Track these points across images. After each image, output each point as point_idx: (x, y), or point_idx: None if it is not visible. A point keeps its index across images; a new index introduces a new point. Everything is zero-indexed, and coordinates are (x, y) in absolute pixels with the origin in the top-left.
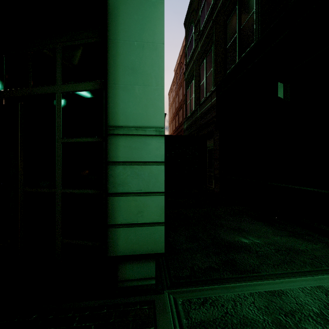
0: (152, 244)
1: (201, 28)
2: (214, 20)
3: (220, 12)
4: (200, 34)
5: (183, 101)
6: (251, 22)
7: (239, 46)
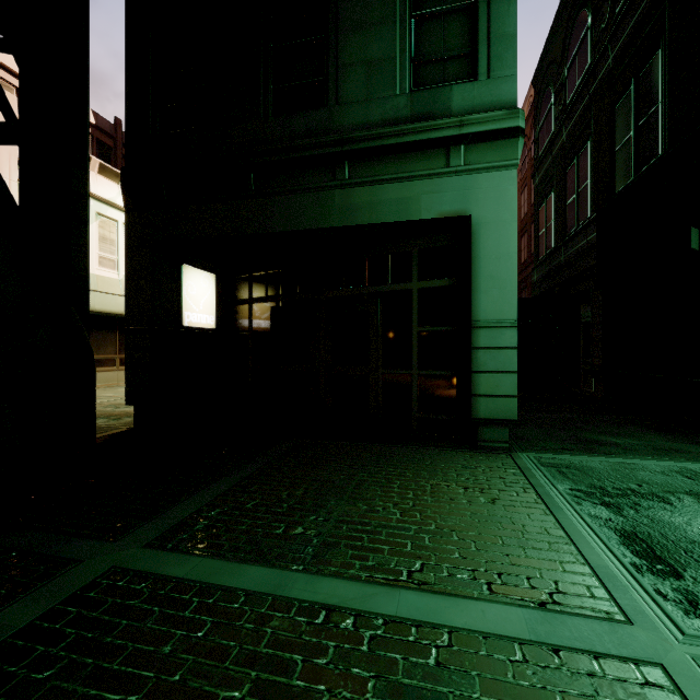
0: (507, 412)
1: (568, 100)
2: (592, 95)
3: (603, 86)
4: (566, 113)
5: (531, 216)
6: (654, 122)
7: (635, 154)
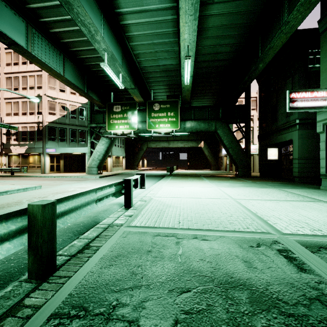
0: (296, 175)
1: None
2: None
3: None
4: None
5: None
6: None
7: None
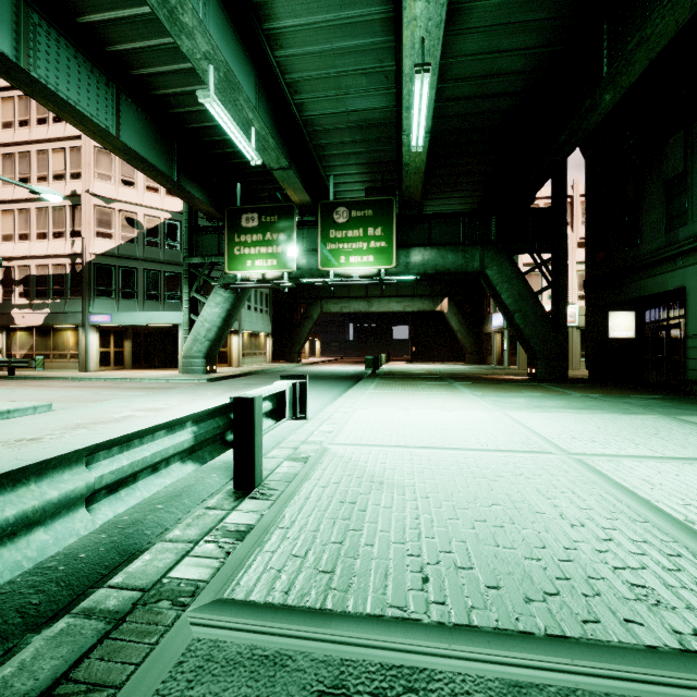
0: None
1: None
2: None
3: None
4: None
5: None
6: None
7: None
